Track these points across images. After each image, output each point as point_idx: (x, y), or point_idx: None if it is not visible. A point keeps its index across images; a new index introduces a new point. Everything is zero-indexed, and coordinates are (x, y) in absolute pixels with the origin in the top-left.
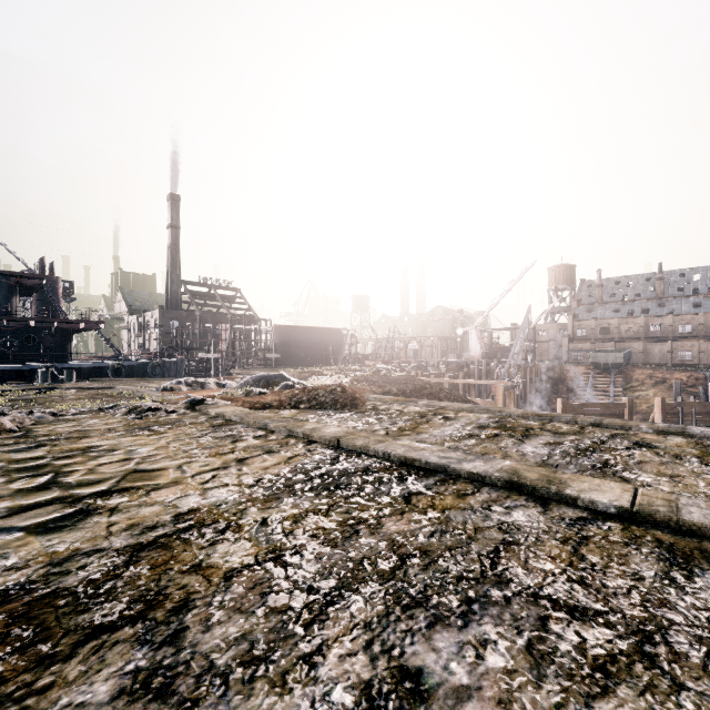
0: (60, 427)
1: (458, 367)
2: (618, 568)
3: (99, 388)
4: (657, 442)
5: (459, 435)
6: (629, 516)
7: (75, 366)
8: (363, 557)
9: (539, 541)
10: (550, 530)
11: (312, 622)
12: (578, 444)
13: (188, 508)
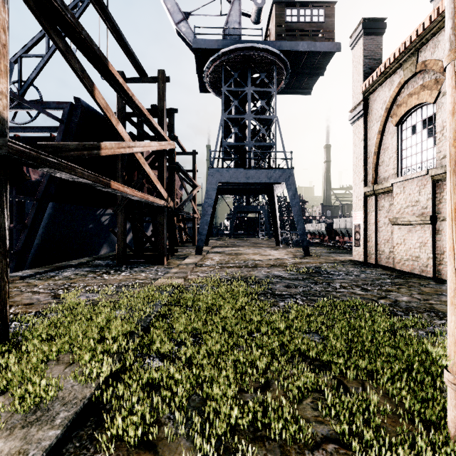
0: None
1: None
2: None
3: None
4: None
5: None
6: None
7: None
8: None
9: None
10: None
11: None
12: None
13: None
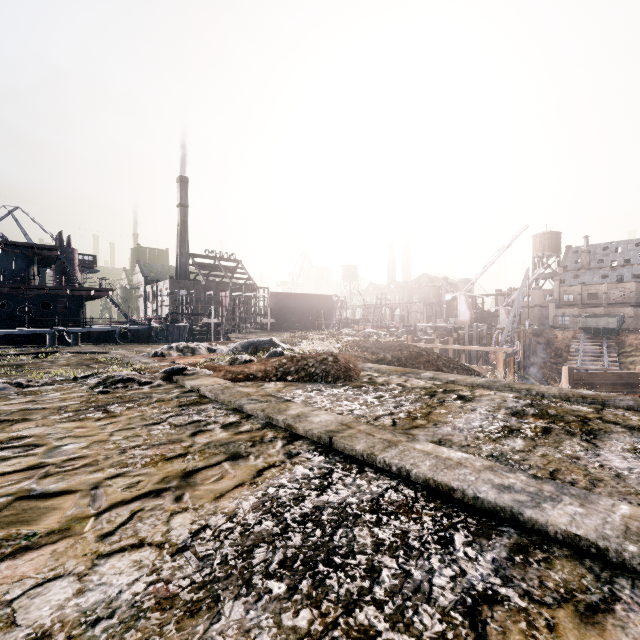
0: (10, 404)
1: (446, 332)
2: None
3: (95, 353)
4: None
5: (494, 429)
6: None
7: (85, 330)
8: None
9: None
10: None
11: None
12: None
13: (26, 633)
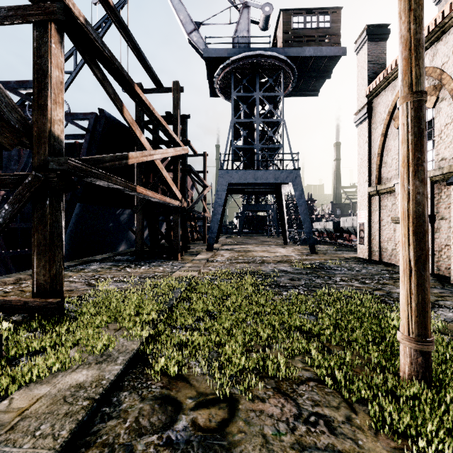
0: None
1: None
2: None
3: None
4: None
5: None
6: None
7: None
8: None
9: None
10: None
11: None
12: None
13: None
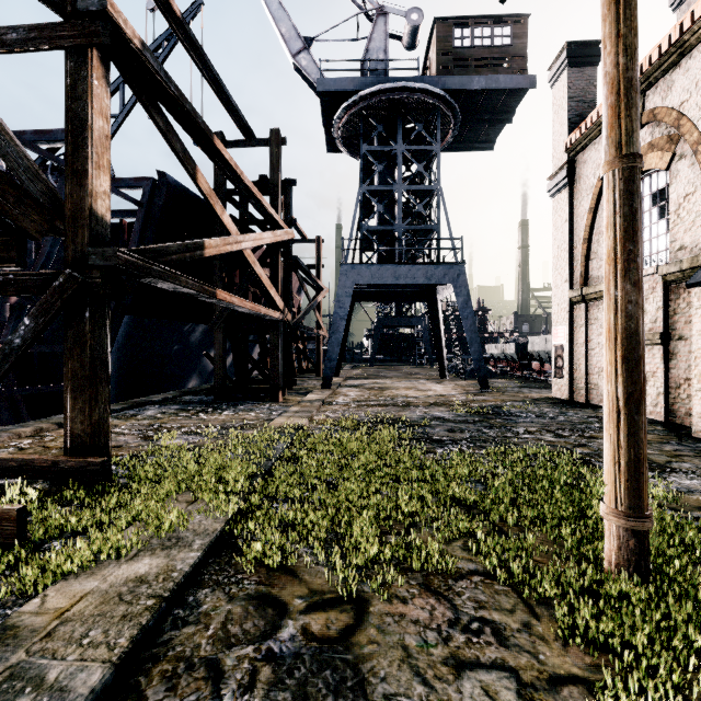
0: None
1: None
2: None
3: None
4: None
5: None
6: None
7: None
8: None
9: None
10: None
11: None
12: None
13: None
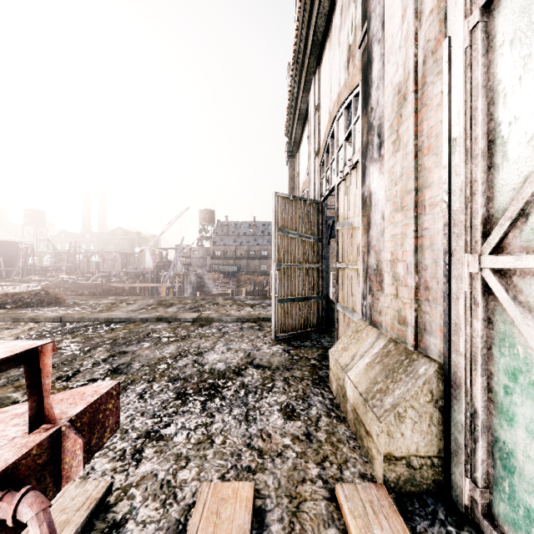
0: None
1: (136, 276)
2: (185, 329)
3: None
4: (222, 302)
5: (137, 309)
6: (196, 320)
7: None
8: (98, 342)
9: (164, 329)
10: (169, 327)
11: (86, 353)
12: (192, 306)
13: None
